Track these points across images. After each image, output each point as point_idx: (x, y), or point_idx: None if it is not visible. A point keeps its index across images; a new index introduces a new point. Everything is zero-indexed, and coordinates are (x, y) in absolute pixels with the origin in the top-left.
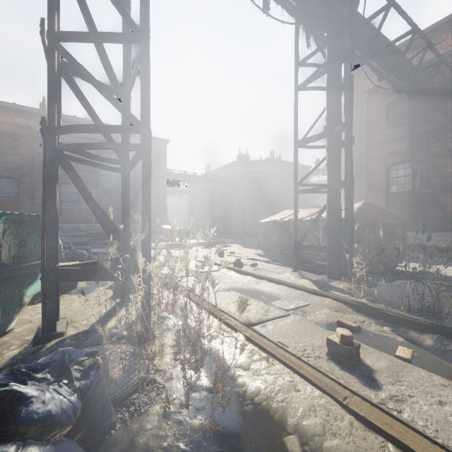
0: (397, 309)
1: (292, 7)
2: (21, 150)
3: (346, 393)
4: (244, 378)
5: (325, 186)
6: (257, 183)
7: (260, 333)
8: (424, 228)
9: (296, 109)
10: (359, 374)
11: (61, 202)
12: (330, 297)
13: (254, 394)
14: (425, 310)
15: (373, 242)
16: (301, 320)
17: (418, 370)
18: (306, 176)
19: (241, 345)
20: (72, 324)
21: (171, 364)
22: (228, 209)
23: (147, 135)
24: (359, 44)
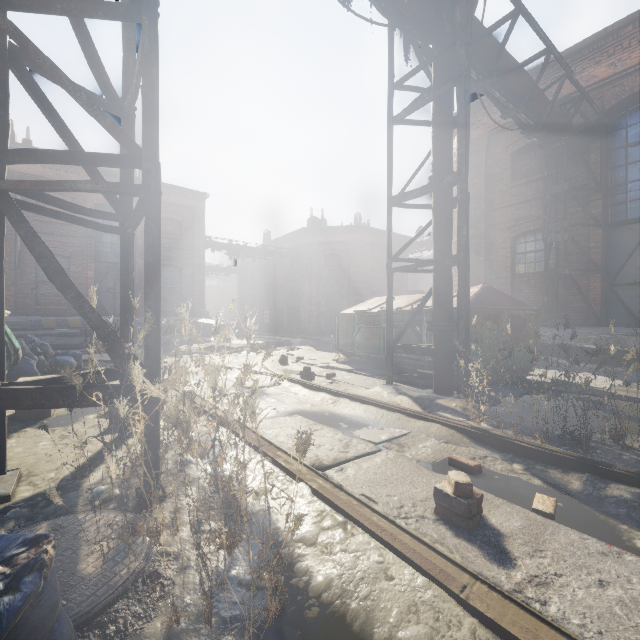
0: (531, 437)
1: (384, 3)
2: None
3: (464, 579)
4: (306, 559)
5: (431, 261)
6: (337, 259)
7: (334, 483)
8: (567, 321)
9: (391, 150)
10: (483, 543)
11: (38, 283)
12: (438, 422)
13: (322, 587)
14: (568, 437)
15: (496, 342)
16: (397, 458)
17: (565, 531)
18: (405, 247)
19: (296, 516)
20: (28, 479)
21: (191, 542)
22: (296, 296)
23: (153, 170)
24: (476, 64)
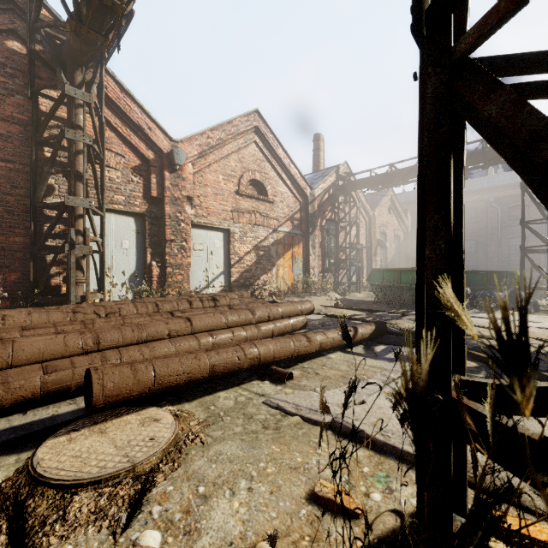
0: None
1: None
2: (478, 219)
3: None
4: None
5: None
6: None
7: None
8: None
9: None
10: None
11: (508, 254)
12: None
13: None
14: None
15: None
16: None
17: None
18: None
19: None
20: None
21: None
22: None
23: None
24: None
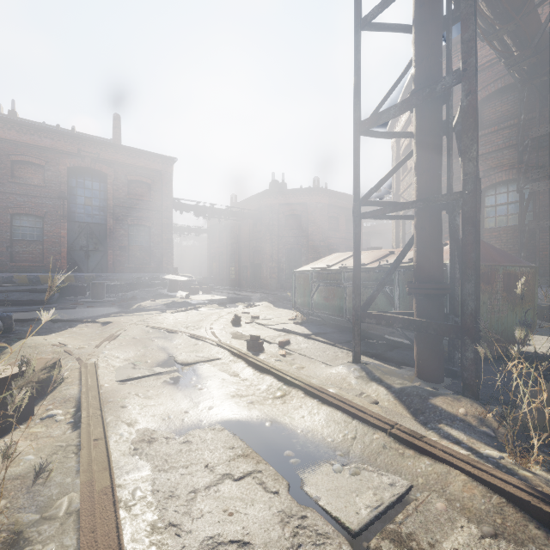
0: None
1: None
2: None
3: None
4: None
5: (418, 200)
6: (296, 219)
7: None
8: None
9: (359, 62)
10: None
11: (13, 241)
12: (459, 469)
13: None
14: None
15: (490, 307)
16: None
17: None
18: (376, 187)
19: None
20: None
21: None
22: (258, 253)
23: None
24: None
